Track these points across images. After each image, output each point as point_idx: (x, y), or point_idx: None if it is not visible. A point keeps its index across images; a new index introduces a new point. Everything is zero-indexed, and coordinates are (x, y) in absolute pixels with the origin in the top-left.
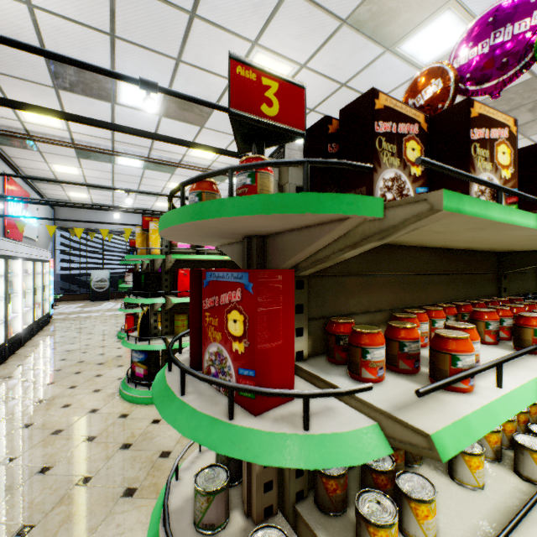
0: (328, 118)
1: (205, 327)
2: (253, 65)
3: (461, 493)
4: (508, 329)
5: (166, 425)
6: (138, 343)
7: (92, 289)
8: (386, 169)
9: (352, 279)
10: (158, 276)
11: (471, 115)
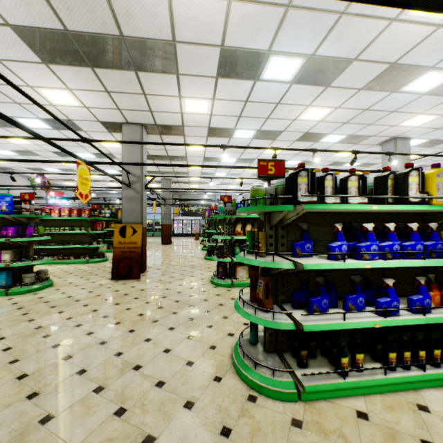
0: None
1: None
2: None
3: None
4: None
5: None
6: None
7: None
8: None
9: None
10: None
11: None
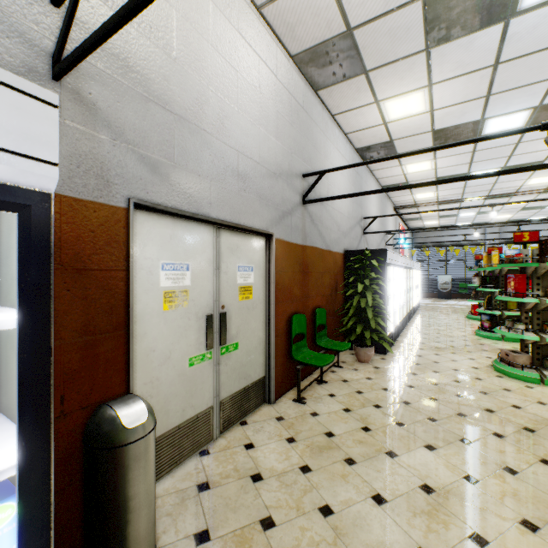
0: (542, 240)
1: (507, 286)
2: (520, 231)
3: None
4: None
5: (500, 345)
6: (484, 310)
7: (438, 289)
8: None
9: None
10: (496, 278)
11: None
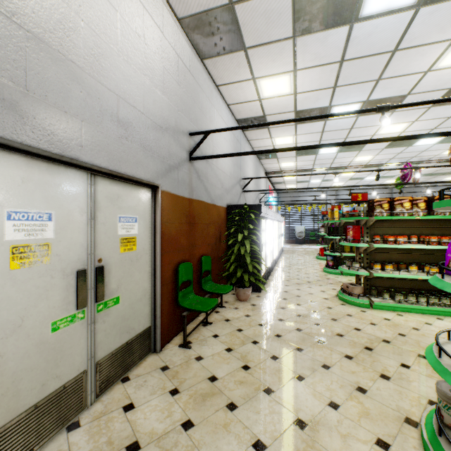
0: (370, 200)
1: (347, 234)
2: (356, 193)
3: (406, 273)
4: (438, 242)
5: (340, 278)
6: (329, 253)
7: (296, 237)
8: (377, 210)
9: (384, 228)
10: (337, 228)
11: (394, 200)
